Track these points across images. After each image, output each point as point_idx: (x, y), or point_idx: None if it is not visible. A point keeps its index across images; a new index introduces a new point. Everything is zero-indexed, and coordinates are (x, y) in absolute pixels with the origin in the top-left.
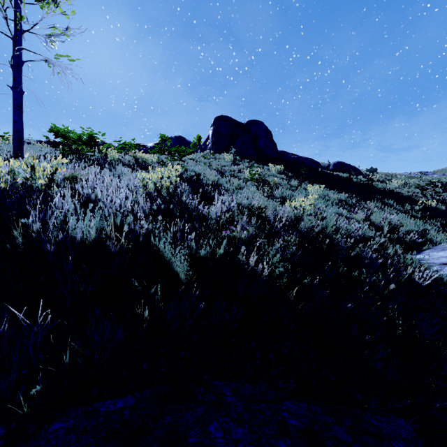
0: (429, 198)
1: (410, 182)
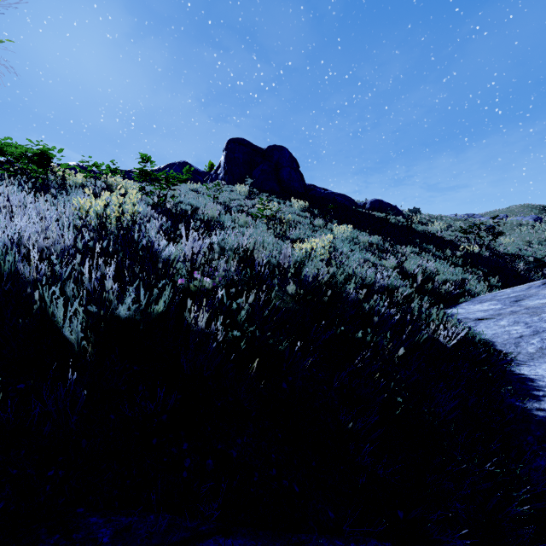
0: (472, 242)
1: (456, 225)
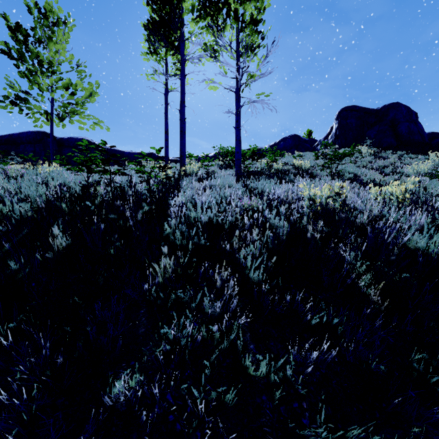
0: None
1: None
